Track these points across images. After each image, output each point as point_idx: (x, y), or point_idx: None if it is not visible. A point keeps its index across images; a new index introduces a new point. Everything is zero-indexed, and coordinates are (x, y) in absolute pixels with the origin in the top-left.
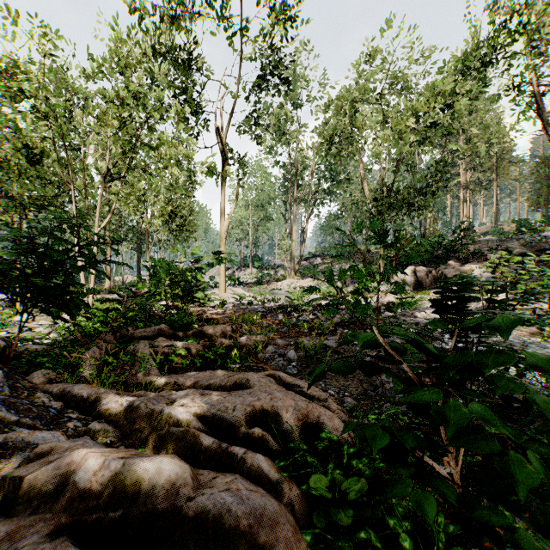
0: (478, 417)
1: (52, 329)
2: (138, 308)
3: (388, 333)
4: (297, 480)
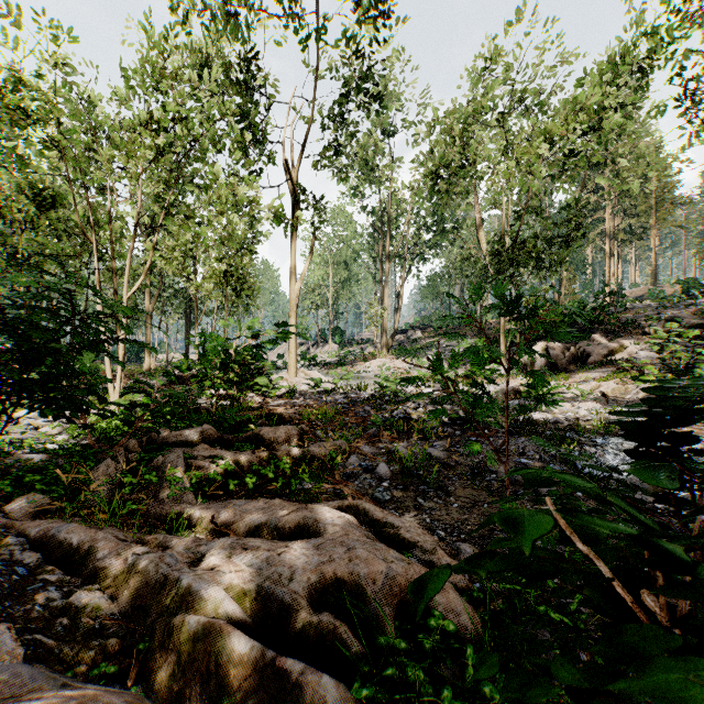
0: None
1: (64, 428)
2: (174, 402)
3: (580, 513)
4: None
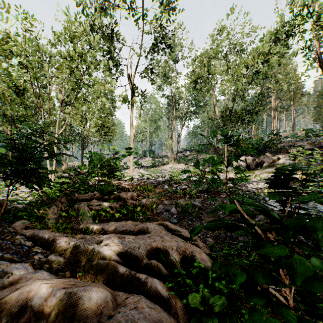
0: (319, 270)
1: (30, 194)
2: (81, 181)
3: (245, 204)
4: (180, 295)
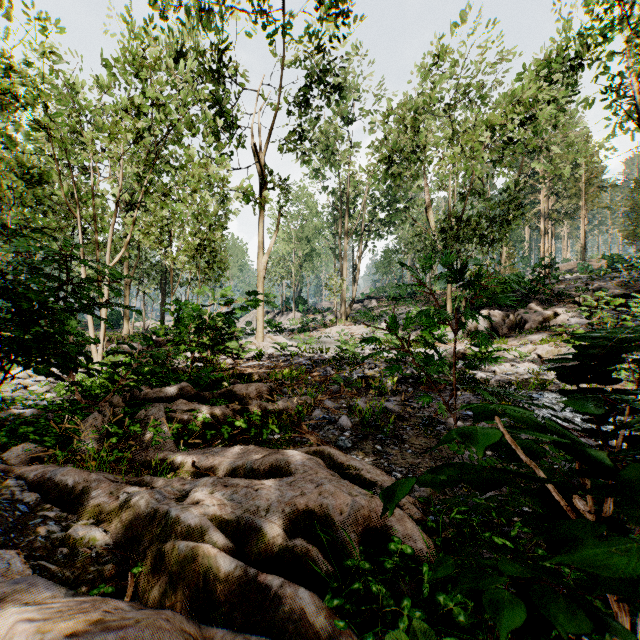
0: None
1: (51, 387)
2: (154, 362)
3: (523, 429)
4: (358, 621)
